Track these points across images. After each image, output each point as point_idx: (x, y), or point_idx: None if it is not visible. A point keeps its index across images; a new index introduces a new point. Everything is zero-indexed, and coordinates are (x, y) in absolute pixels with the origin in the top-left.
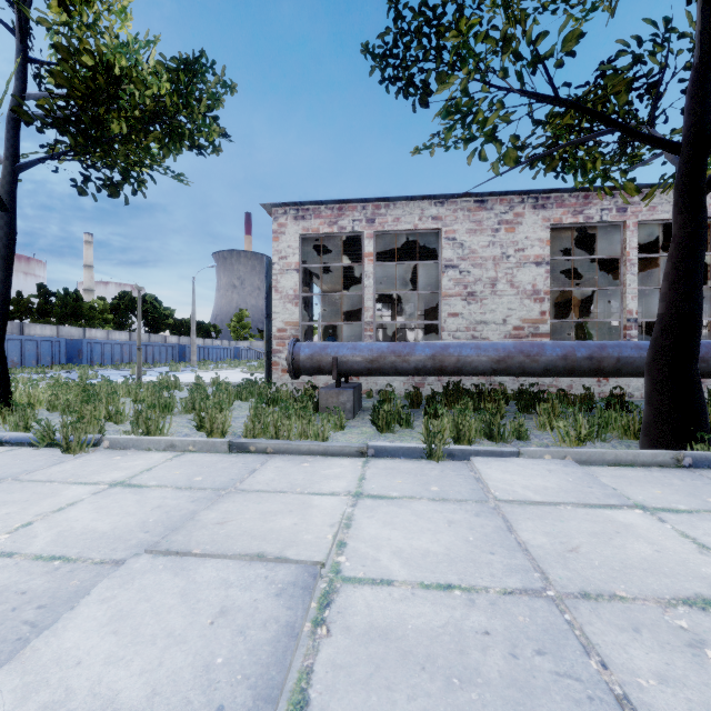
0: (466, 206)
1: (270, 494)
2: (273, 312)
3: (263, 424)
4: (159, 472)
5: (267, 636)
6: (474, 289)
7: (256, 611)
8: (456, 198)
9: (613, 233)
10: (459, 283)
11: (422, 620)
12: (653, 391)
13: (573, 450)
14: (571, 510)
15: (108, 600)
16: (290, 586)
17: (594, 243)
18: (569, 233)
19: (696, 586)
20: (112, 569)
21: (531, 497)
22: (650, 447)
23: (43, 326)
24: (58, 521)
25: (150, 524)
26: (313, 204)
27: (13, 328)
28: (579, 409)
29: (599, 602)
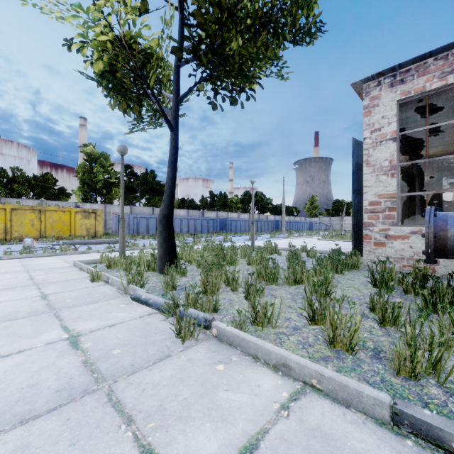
0: None
1: None
2: (364, 186)
3: (429, 353)
4: None
5: None
6: None
7: None
8: None
9: None
10: None
11: None
12: None
13: None
14: None
15: None
16: None
17: None
18: None
19: None
20: None
21: None
22: None
23: (211, 212)
24: None
25: None
26: (416, 62)
27: (200, 213)
28: None
29: None
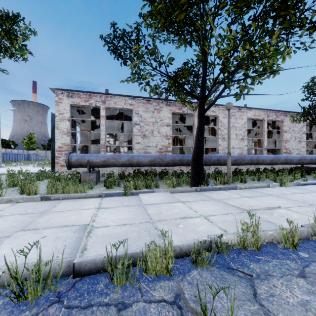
0: (142, 101)
1: (64, 212)
2: (56, 139)
3: (56, 189)
4: (8, 210)
5: (73, 240)
6: (146, 133)
7: (68, 236)
8: (139, 97)
9: (192, 116)
10: (140, 131)
11: (117, 231)
12: (192, 170)
13: (169, 189)
14: (164, 204)
15: (12, 243)
16: (78, 230)
17: (187, 119)
18: (178, 115)
19: (184, 215)
20: (6, 238)
21: (154, 202)
22: (191, 187)
23: None
24: None
25: (15, 226)
26: (77, 91)
27: None
28: (178, 177)
29: (162, 221)
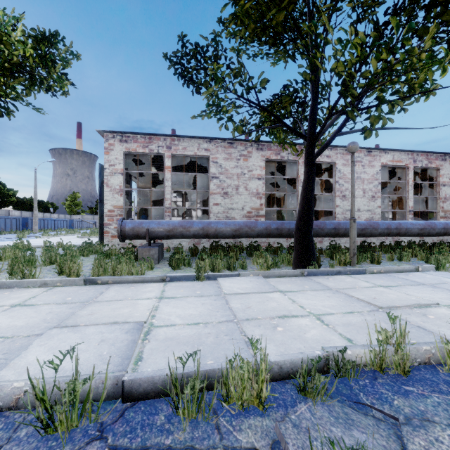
0: (223, 144)
1: (114, 301)
2: (105, 199)
3: (104, 269)
4: (42, 298)
5: (124, 344)
6: (227, 190)
7: (117, 338)
8: (217, 139)
9: (295, 165)
10: (219, 187)
11: (186, 333)
12: (296, 244)
13: (262, 271)
14: (254, 295)
15: (43, 345)
16: (131, 329)
17: (288, 169)
18: (275, 163)
19: (284, 312)
20: (36, 337)
21: (239, 291)
22: (295, 269)
23: None
24: None
25: (49, 320)
26: (133, 134)
27: None
28: (275, 254)
29: (251, 321)
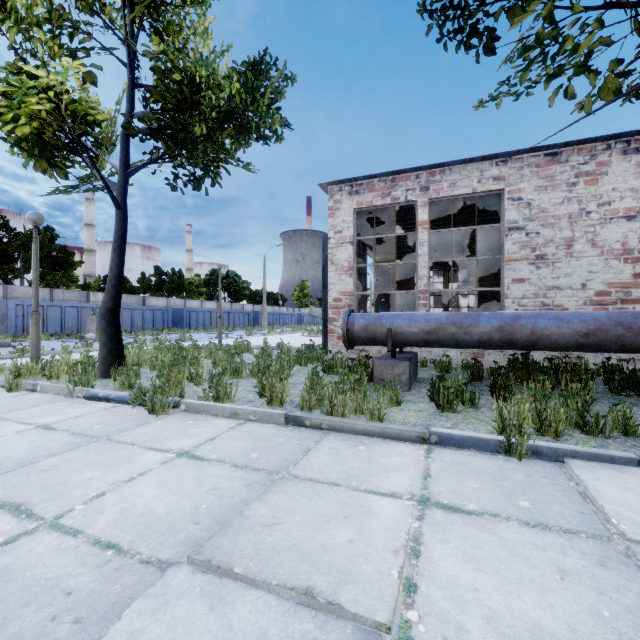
0: (533, 161)
1: (323, 487)
2: (329, 283)
3: (319, 396)
4: (220, 443)
5: None
6: (545, 251)
7: None
8: (521, 154)
9: None
10: (525, 246)
11: None
12: None
13: None
14: None
15: (135, 635)
16: None
17: None
18: None
19: None
20: (155, 574)
21: None
22: None
23: (158, 298)
24: (125, 494)
25: (202, 512)
26: (367, 179)
27: (139, 300)
28: None
29: None
